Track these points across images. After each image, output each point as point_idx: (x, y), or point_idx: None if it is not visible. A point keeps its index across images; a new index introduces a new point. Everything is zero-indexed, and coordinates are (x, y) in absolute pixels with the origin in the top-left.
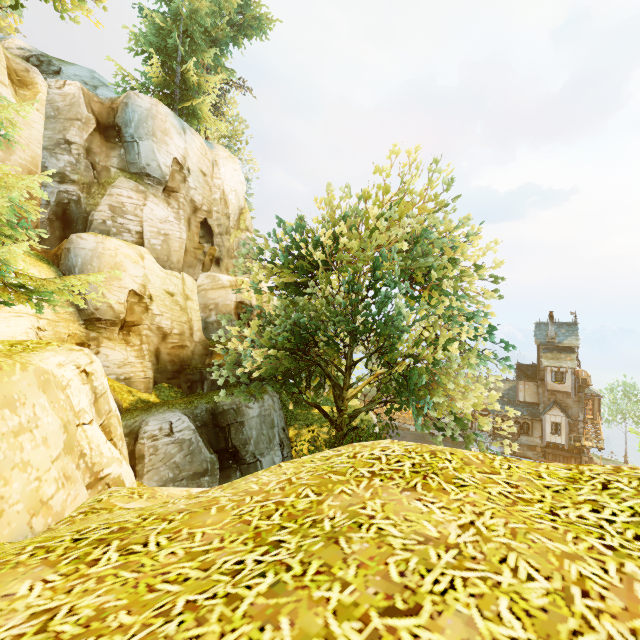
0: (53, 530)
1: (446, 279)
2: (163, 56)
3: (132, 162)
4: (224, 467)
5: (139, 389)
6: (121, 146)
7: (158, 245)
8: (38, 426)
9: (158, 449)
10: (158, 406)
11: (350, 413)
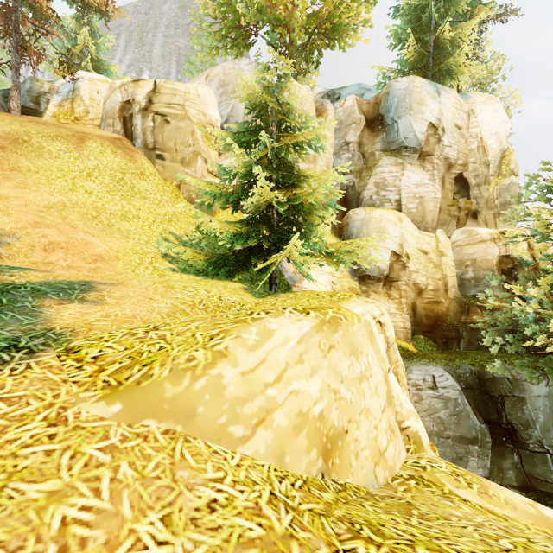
0: (394, 490)
1: None
2: (417, 34)
3: (392, 141)
4: (495, 442)
5: (398, 337)
6: (383, 131)
7: (413, 208)
8: (371, 375)
9: (422, 399)
10: (418, 357)
11: None
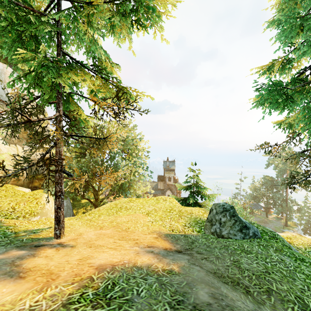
0: None
1: (134, 154)
2: None
3: None
4: None
5: None
6: None
7: (5, 132)
8: None
9: None
10: None
11: (100, 200)
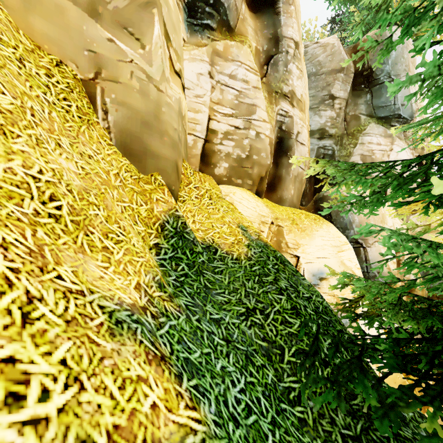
0: None
1: None
2: None
3: (381, 105)
4: None
5: None
6: (367, 91)
7: None
8: None
9: None
10: None
11: None
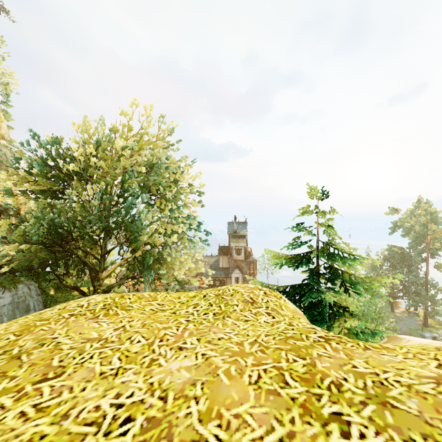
0: None
1: (169, 193)
2: None
3: None
4: None
5: None
6: None
7: None
8: None
9: None
10: None
11: (105, 289)
